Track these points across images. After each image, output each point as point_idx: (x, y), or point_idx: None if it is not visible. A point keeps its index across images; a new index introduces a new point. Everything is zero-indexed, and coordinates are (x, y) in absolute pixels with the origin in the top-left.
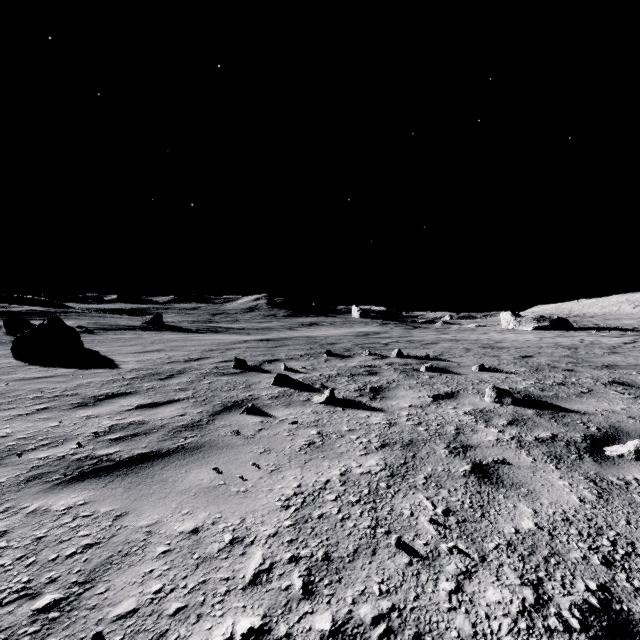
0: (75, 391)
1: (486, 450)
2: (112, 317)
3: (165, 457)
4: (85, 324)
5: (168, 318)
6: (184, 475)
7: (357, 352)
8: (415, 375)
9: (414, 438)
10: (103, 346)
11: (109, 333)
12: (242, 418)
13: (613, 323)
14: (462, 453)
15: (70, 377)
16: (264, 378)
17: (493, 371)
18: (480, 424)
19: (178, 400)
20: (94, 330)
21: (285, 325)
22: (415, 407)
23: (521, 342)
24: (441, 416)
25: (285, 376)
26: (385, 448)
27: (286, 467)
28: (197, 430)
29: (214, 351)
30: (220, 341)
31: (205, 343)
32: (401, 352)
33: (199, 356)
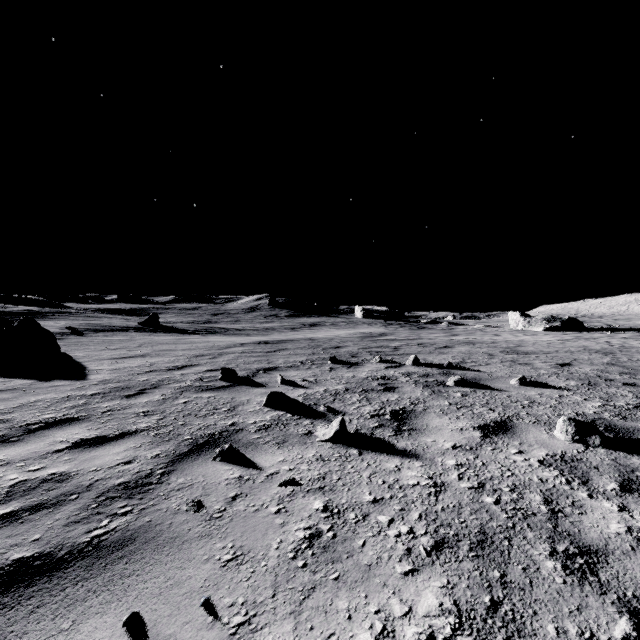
0: (9, 415)
1: (629, 564)
2: (107, 317)
3: (55, 573)
4: (76, 325)
5: (167, 318)
6: (62, 639)
7: (366, 358)
8: (443, 391)
9: (485, 524)
10: (84, 350)
11: (99, 335)
12: (212, 469)
13: (625, 323)
14: (590, 573)
15: (19, 392)
16: (255, 395)
17: (537, 386)
18: (578, 489)
19: (134, 432)
20: (84, 331)
21: (286, 325)
22: (462, 449)
23: (544, 345)
24: (508, 469)
25: (280, 395)
26: (444, 553)
27: (266, 614)
28: (138, 497)
29: (204, 356)
30: (214, 344)
31: (197, 346)
32: (418, 359)
33: (185, 363)
